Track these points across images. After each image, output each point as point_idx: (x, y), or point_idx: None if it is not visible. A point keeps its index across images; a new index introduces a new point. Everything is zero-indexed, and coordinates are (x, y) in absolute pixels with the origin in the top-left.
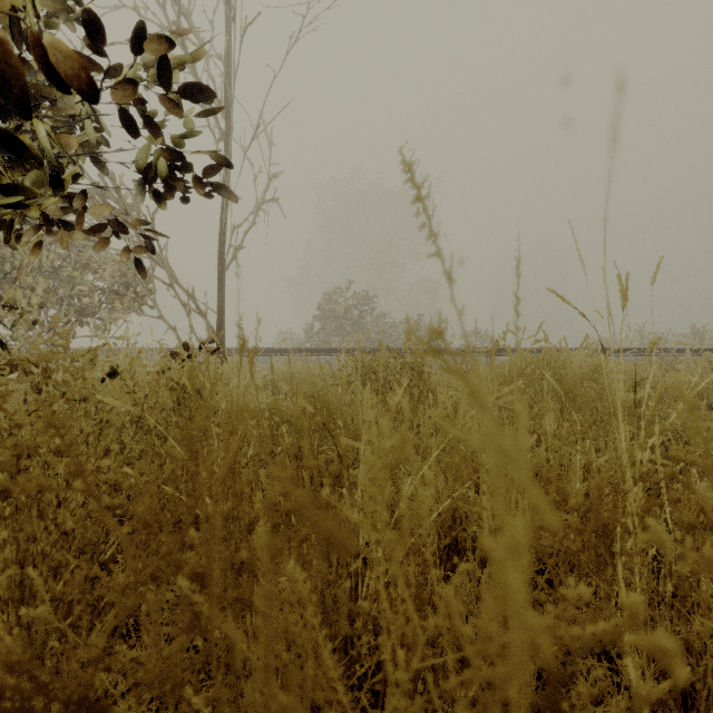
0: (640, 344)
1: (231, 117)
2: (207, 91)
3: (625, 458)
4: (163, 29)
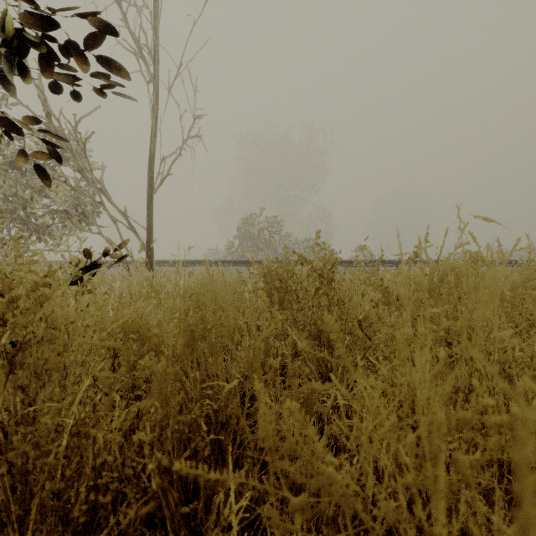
0: None
1: (156, 58)
2: None
3: None
4: None
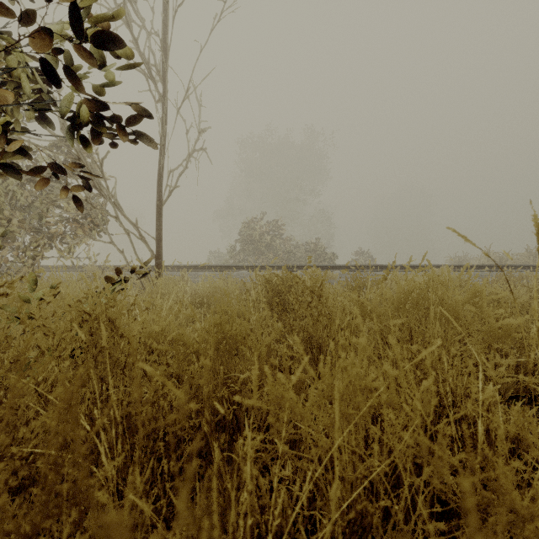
0: (487, 262)
1: (166, 82)
2: (119, 39)
3: (506, 378)
4: (110, 10)
